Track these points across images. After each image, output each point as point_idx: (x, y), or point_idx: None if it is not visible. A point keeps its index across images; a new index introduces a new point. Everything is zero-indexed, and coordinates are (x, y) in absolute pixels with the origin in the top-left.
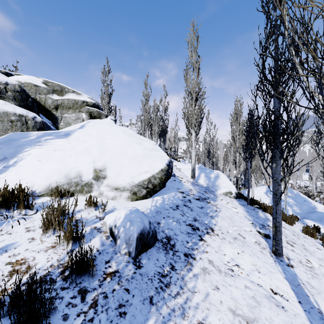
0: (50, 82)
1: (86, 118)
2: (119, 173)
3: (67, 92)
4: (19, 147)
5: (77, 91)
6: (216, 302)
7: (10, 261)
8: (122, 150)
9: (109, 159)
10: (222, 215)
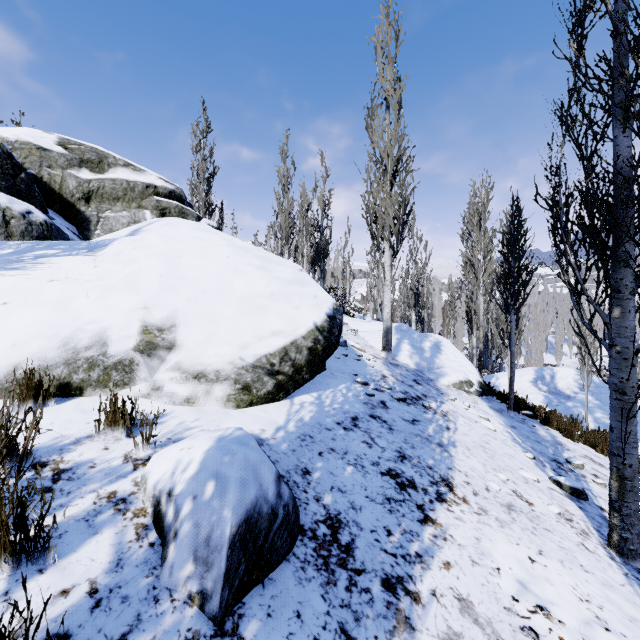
0: (75, 142)
1: None
2: (209, 336)
3: (111, 165)
4: None
5: (134, 164)
6: None
7: None
8: (221, 282)
9: (184, 303)
10: (464, 441)
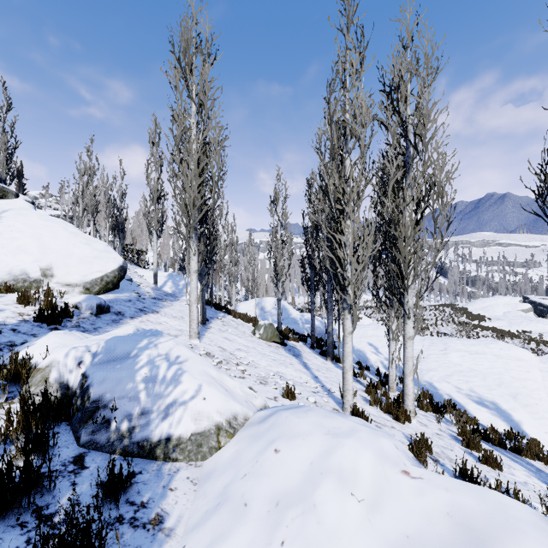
0: None
1: None
2: (67, 273)
3: None
4: None
5: None
6: (144, 327)
7: (14, 313)
8: (68, 251)
9: (55, 259)
10: (173, 308)
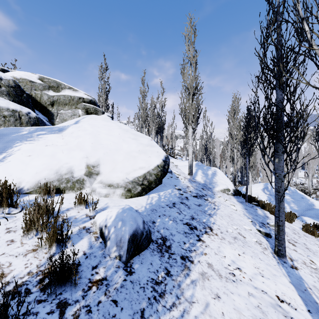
0: (46, 78)
1: (83, 115)
2: (113, 169)
3: (63, 88)
4: (9, 142)
5: (73, 87)
6: (217, 315)
7: None
8: (117, 146)
9: (102, 155)
10: (221, 213)
